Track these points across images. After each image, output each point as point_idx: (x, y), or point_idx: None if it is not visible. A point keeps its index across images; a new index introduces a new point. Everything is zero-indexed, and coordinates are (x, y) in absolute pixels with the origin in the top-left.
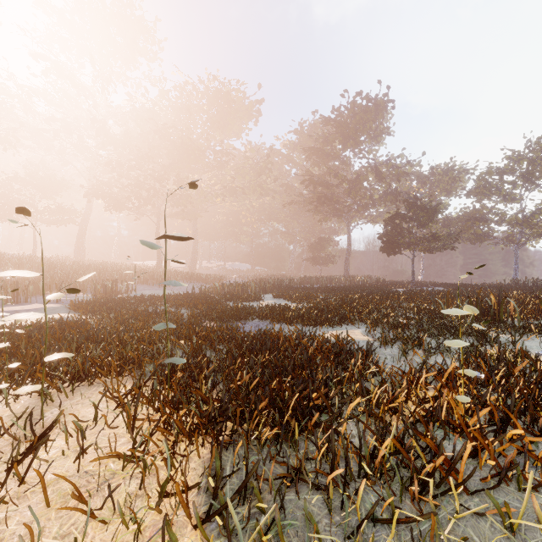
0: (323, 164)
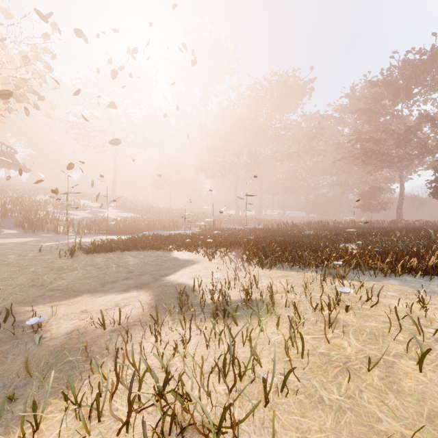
0: (372, 122)
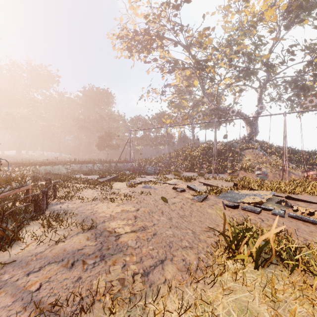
0: (87, 112)
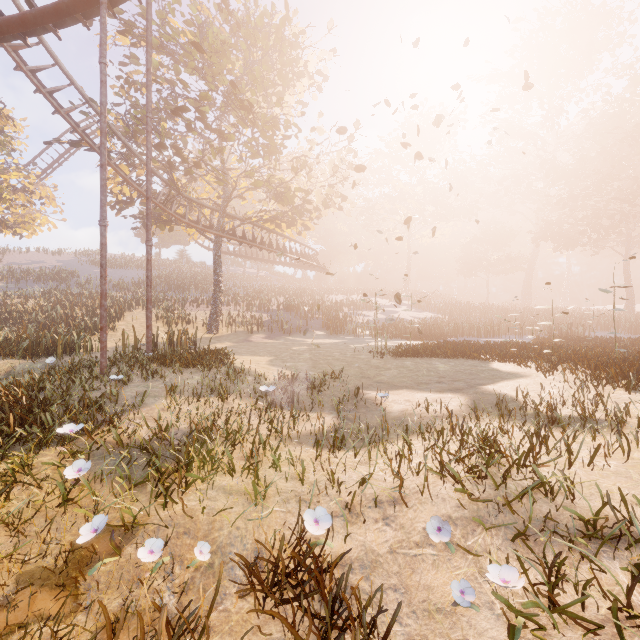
0: None
